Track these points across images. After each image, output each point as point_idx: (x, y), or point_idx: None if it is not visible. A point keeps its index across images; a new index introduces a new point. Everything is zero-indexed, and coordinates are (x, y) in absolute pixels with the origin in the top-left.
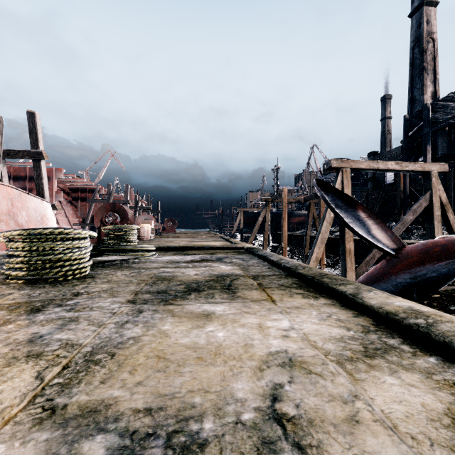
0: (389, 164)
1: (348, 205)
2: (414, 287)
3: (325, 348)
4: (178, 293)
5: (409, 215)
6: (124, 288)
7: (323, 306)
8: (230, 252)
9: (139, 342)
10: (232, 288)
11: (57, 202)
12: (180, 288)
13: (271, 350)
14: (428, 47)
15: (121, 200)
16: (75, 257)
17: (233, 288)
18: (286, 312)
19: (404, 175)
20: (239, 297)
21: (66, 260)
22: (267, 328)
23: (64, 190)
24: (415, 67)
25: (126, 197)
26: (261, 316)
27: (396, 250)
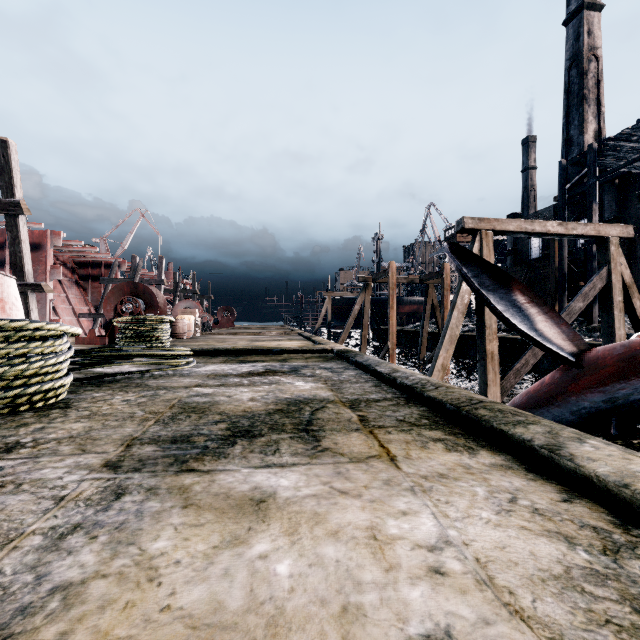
0: (550, 225)
1: (499, 283)
2: (611, 416)
3: (545, 616)
4: (212, 441)
5: (578, 301)
6: (111, 432)
7: (492, 472)
8: (312, 358)
9: (74, 605)
10: (314, 428)
11: (55, 282)
12: (218, 431)
13: (412, 633)
14: (589, 67)
15: (151, 280)
16: (33, 370)
17: (315, 430)
18: (422, 490)
19: (559, 246)
20: (327, 450)
21: (30, 375)
22: (390, 541)
23: (66, 264)
24: (572, 95)
25: (160, 276)
26: (373, 503)
27: (576, 355)
